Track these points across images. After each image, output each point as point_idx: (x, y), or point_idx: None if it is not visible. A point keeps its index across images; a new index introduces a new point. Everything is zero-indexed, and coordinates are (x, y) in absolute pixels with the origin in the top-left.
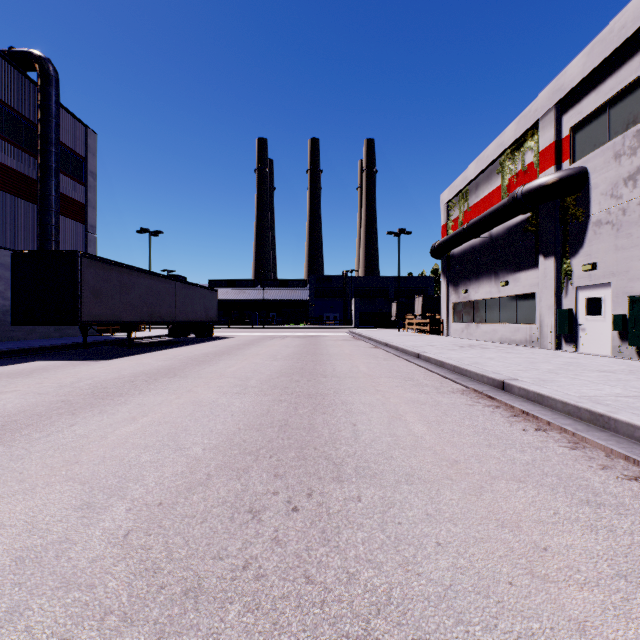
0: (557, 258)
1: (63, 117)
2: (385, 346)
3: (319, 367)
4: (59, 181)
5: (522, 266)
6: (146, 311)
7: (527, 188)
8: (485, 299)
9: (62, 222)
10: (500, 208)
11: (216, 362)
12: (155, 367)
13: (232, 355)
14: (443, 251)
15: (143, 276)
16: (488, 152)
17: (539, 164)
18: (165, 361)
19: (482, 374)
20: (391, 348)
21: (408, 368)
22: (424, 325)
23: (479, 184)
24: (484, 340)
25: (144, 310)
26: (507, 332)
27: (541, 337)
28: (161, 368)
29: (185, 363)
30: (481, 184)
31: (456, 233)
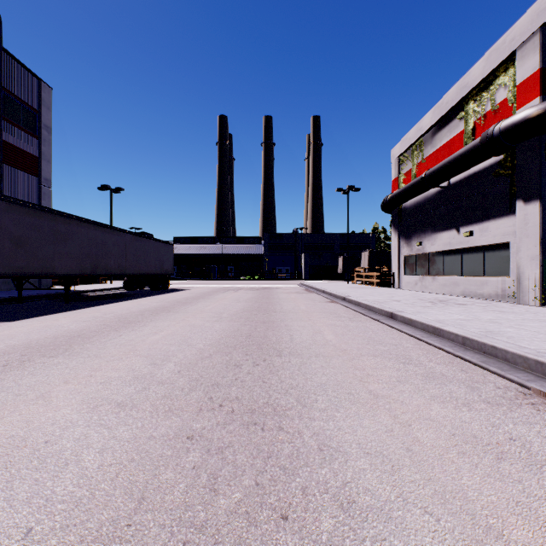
0: (543, 202)
1: (13, 67)
2: (342, 300)
3: (271, 333)
4: (1, 128)
5: (491, 214)
6: (88, 263)
7: (507, 123)
8: (443, 251)
9: (12, 173)
10: (469, 150)
11: (144, 324)
12: (57, 333)
13: (171, 313)
14: (396, 204)
15: (84, 226)
16: (448, 97)
17: (517, 98)
18: (83, 322)
19: (541, 361)
20: (350, 303)
21: (389, 335)
22: (375, 278)
23: (436, 133)
24: (442, 293)
25: (86, 262)
26: (471, 285)
27: (520, 291)
28: (63, 335)
29: (104, 326)
30: (438, 133)
31: (412, 184)
